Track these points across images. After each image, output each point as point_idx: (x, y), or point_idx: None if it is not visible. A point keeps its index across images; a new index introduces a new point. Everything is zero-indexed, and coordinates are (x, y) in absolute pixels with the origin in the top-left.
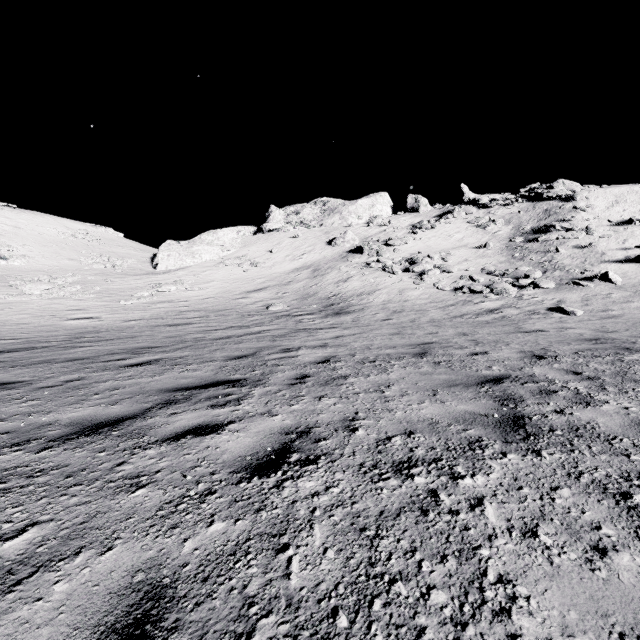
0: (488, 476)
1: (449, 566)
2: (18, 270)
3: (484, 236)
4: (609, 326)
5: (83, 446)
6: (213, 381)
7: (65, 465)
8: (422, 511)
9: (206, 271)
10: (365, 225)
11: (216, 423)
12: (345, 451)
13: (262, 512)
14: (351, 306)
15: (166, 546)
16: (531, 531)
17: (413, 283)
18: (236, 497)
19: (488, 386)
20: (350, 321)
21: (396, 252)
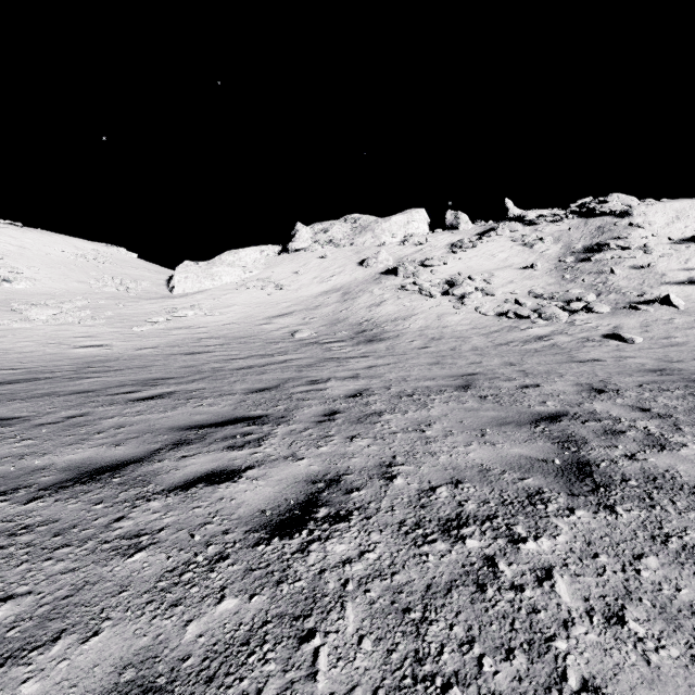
0: (555, 539)
1: (517, 665)
2: (23, 294)
3: (531, 256)
4: (673, 355)
5: (78, 496)
6: (231, 418)
7: (54, 520)
8: (478, 586)
9: (226, 294)
10: (400, 244)
11: (232, 468)
12: (382, 505)
13: (283, 585)
14: (385, 333)
15: (164, 631)
16: (616, 615)
17: (453, 307)
18: (252, 564)
19: (544, 425)
20: (384, 349)
21: (434, 273)
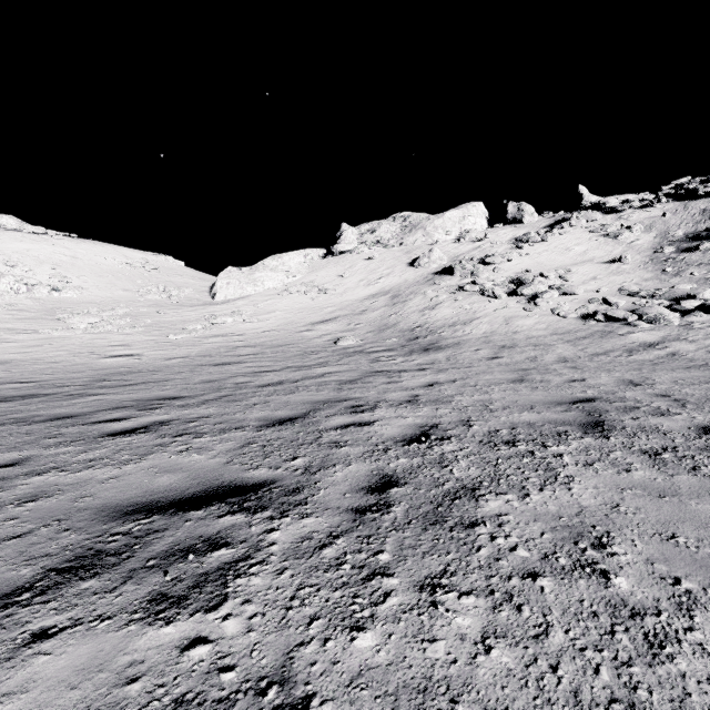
0: None
1: None
2: (69, 302)
3: (616, 247)
4: None
5: None
6: (211, 486)
7: None
8: None
9: (268, 300)
10: (455, 241)
11: None
12: None
13: None
14: (442, 340)
15: None
16: None
17: (523, 309)
18: None
19: None
20: (444, 360)
21: (496, 271)
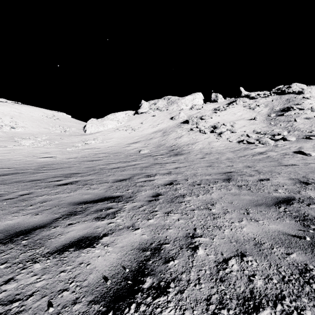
0: None
1: None
2: (20, 133)
3: (253, 113)
4: None
5: None
6: (102, 197)
7: None
8: None
9: (110, 133)
10: (189, 109)
11: (94, 235)
12: (191, 276)
13: None
14: (183, 151)
15: None
16: None
17: (216, 138)
18: None
19: (283, 206)
20: (183, 159)
21: (206, 122)
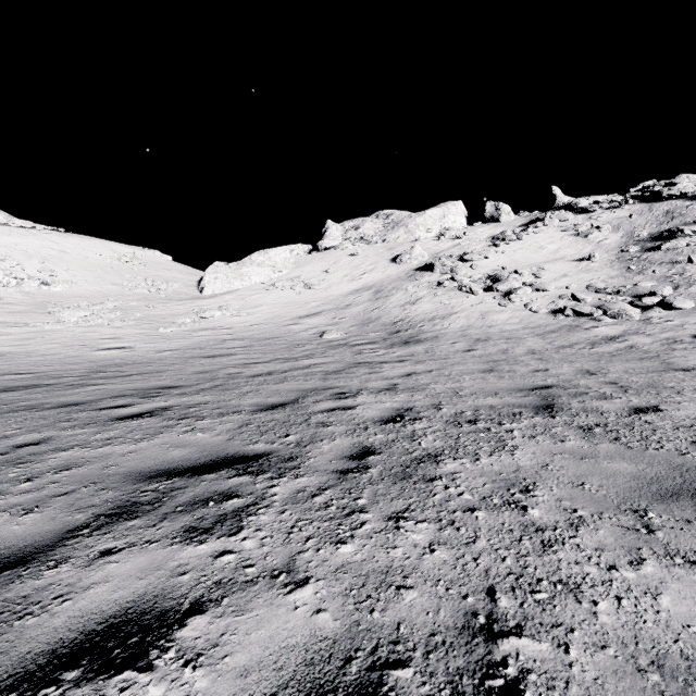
0: None
1: None
2: (59, 296)
3: (586, 246)
4: None
5: None
6: (218, 456)
7: None
8: None
9: (255, 294)
10: (435, 239)
11: (164, 607)
12: None
13: None
14: (422, 333)
15: None
16: None
17: (498, 304)
18: None
19: None
20: (422, 352)
21: (474, 268)
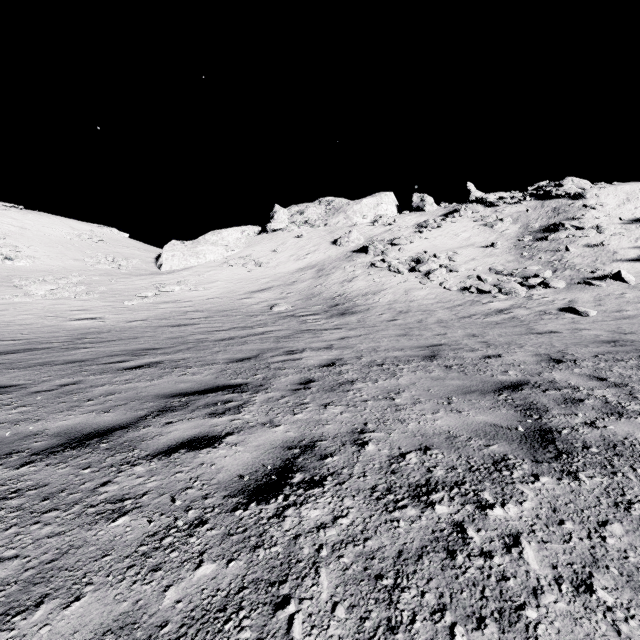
0: (521, 505)
1: (489, 634)
2: (23, 270)
3: (491, 235)
4: (625, 327)
5: (67, 461)
6: (213, 386)
7: (44, 484)
8: (448, 552)
9: (210, 271)
10: (370, 224)
11: (213, 435)
12: (354, 470)
13: (259, 550)
14: (356, 306)
15: (144, 596)
16: (585, 584)
17: (419, 283)
18: (230, 529)
19: (506, 393)
20: (355, 322)
21: (402, 251)
